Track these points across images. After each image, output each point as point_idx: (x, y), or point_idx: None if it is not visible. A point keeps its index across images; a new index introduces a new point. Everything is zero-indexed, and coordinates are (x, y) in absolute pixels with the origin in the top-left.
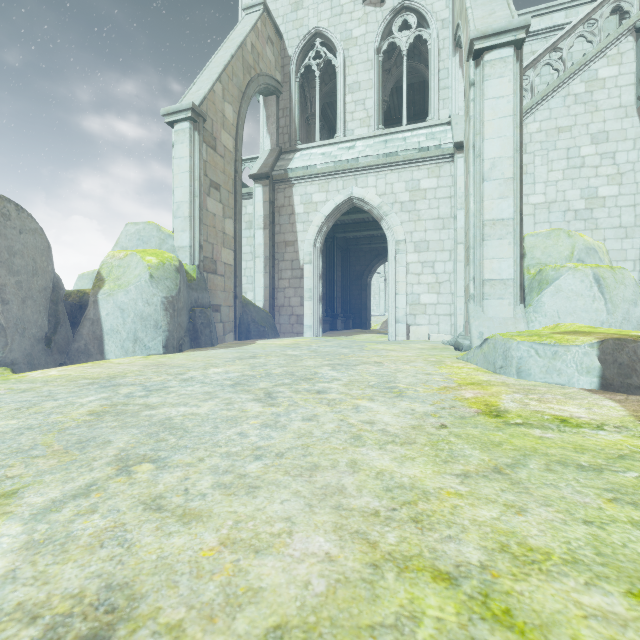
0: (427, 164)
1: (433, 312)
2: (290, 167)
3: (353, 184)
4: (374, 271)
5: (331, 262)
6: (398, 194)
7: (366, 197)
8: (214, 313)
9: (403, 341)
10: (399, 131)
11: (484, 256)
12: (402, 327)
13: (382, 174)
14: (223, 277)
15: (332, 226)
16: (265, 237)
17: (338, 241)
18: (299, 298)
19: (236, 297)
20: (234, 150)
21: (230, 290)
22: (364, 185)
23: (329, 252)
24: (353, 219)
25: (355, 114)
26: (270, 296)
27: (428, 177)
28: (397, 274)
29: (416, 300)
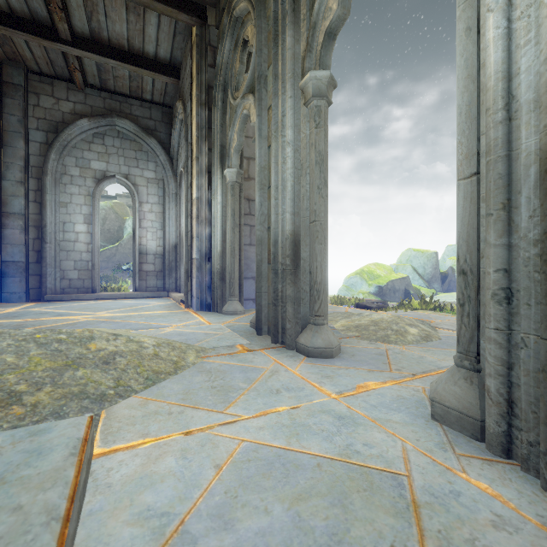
0: None
1: None
2: None
3: None
4: None
5: None
6: None
7: None
8: None
9: None
10: None
11: None
12: None
13: None
14: None
15: None
16: None
17: None
18: None
19: None
20: None
21: None
22: None
23: None
24: None
25: None
26: None
27: None
28: None
29: None
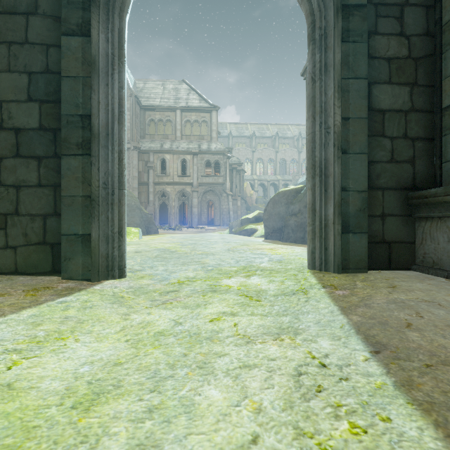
0: None
1: None
2: None
3: None
4: None
5: None
6: None
7: None
8: None
9: None
10: None
11: None
12: None
13: None
14: None
15: None
16: None
17: None
18: None
19: None
20: None
21: None
22: None
23: None
24: None
25: None
26: None
27: None
28: None
29: None
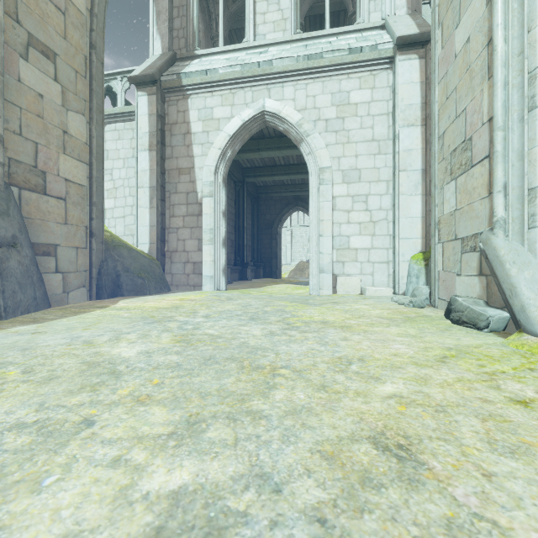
0: (359, 71)
1: (366, 259)
2: (184, 71)
3: (265, 96)
4: (284, 220)
5: (240, 208)
6: (322, 109)
7: (282, 112)
8: (40, 257)
9: (331, 297)
10: (322, 35)
11: (537, 138)
12: (327, 278)
13: (302, 83)
14: (63, 201)
15: (241, 169)
16: (151, 161)
17: (248, 187)
18: (196, 241)
19: (91, 234)
20: (89, 14)
21: (80, 223)
22: (279, 97)
23: (238, 197)
24: (264, 161)
25: (267, 15)
26: (157, 238)
27: (360, 88)
28: (321, 210)
29: (345, 244)
